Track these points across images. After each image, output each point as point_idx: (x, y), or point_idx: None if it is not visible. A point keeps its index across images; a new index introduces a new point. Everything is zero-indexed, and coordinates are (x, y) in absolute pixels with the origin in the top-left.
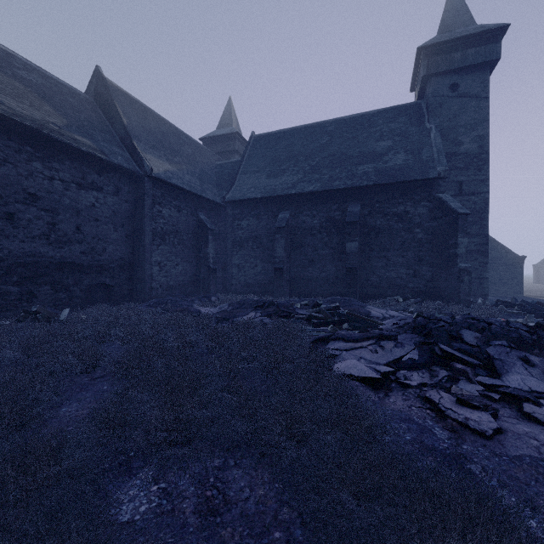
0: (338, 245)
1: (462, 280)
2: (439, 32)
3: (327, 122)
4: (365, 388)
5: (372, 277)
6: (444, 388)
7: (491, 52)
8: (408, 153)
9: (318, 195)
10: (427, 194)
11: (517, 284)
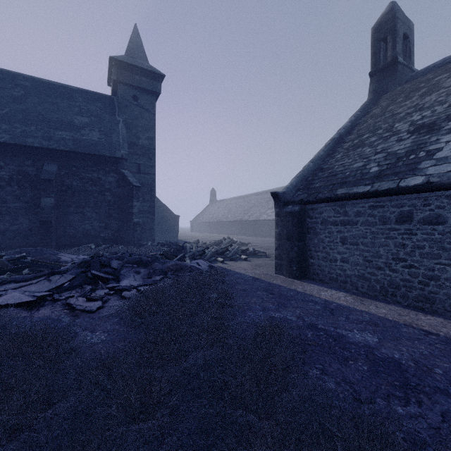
0: (33, 199)
1: (136, 230)
2: (126, 54)
3: (23, 76)
4: (19, 310)
5: (70, 229)
6: (86, 296)
7: (156, 87)
8: (102, 133)
9: (7, 146)
10: (115, 168)
11: (175, 232)
